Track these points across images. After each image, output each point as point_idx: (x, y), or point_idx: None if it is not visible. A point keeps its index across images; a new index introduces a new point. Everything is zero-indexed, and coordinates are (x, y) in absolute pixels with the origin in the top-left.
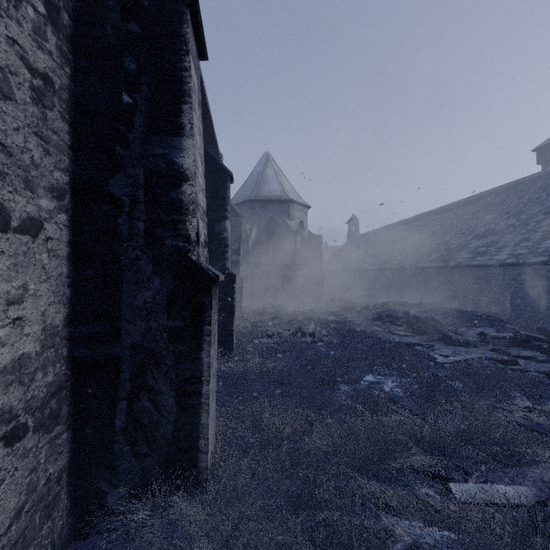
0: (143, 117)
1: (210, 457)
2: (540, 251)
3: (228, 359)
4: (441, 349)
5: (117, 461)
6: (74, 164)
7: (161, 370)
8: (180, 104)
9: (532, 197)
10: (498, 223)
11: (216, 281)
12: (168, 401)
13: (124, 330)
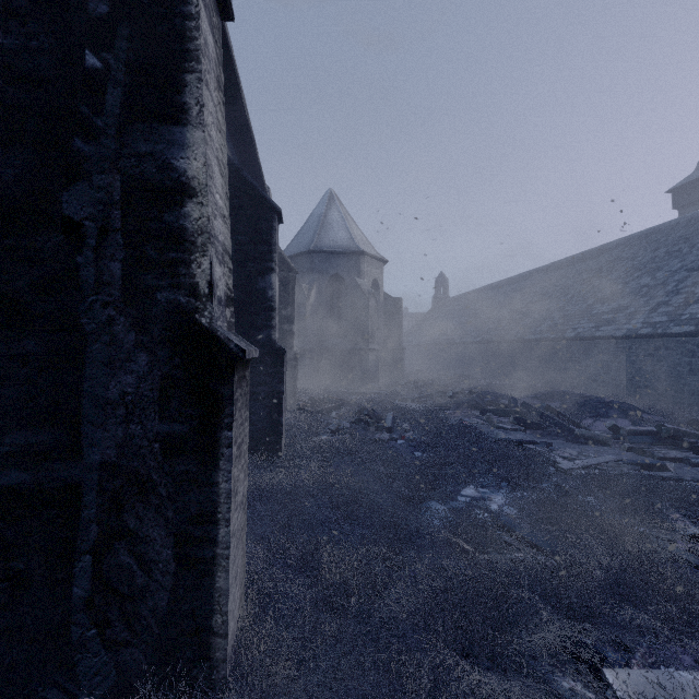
0: (119, 91)
1: (232, 638)
2: (685, 318)
3: (274, 466)
4: (561, 448)
5: (75, 654)
6: (2, 165)
7: (151, 504)
8: (182, 72)
9: (671, 249)
10: (628, 282)
11: (240, 359)
12: (161, 554)
13: (87, 439)
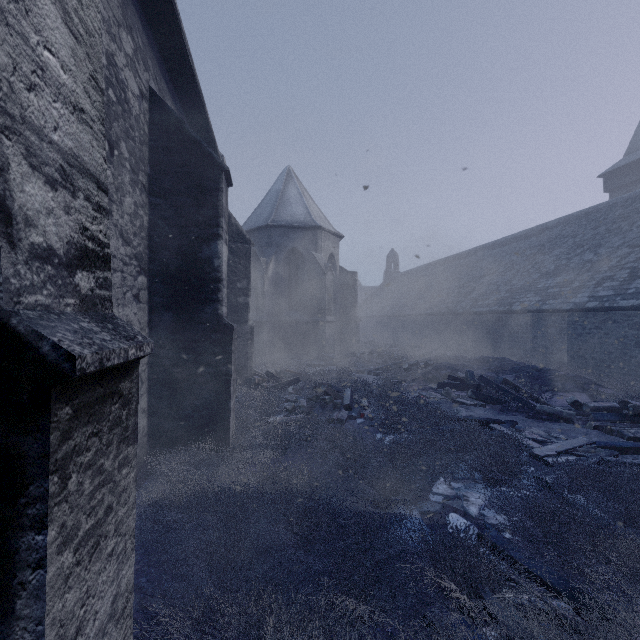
0: None
1: None
2: (631, 292)
3: (220, 459)
4: (526, 426)
5: None
6: None
7: None
8: None
9: (610, 227)
10: (571, 258)
11: (64, 376)
12: None
13: None
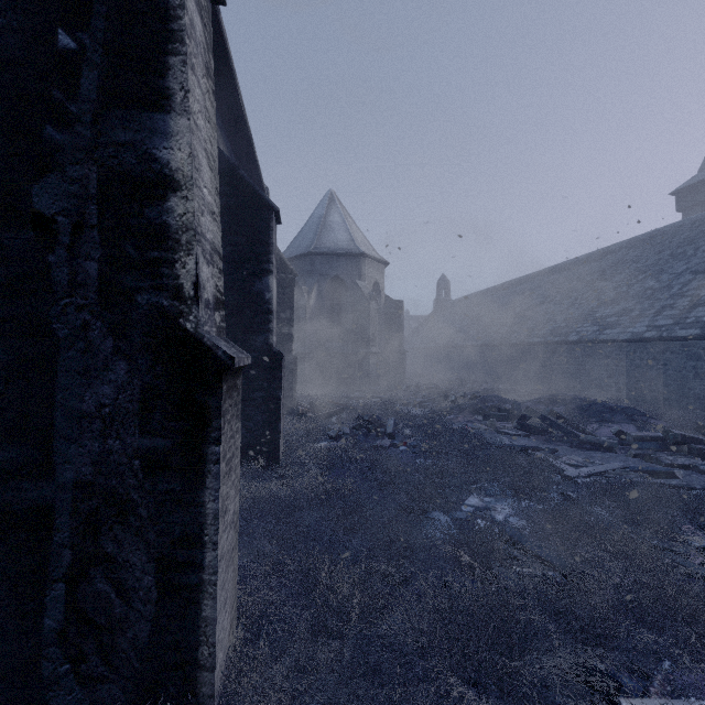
0: (95, 74)
1: (221, 670)
2: (690, 322)
3: (271, 475)
4: (567, 454)
5: (47, 691)
6: None
7: (130, 526)
8: (165, 55)
9: (675, 251)
10: (632, 285)
11: (228, 367)
12: (141, 581)
13: (60, 456)
